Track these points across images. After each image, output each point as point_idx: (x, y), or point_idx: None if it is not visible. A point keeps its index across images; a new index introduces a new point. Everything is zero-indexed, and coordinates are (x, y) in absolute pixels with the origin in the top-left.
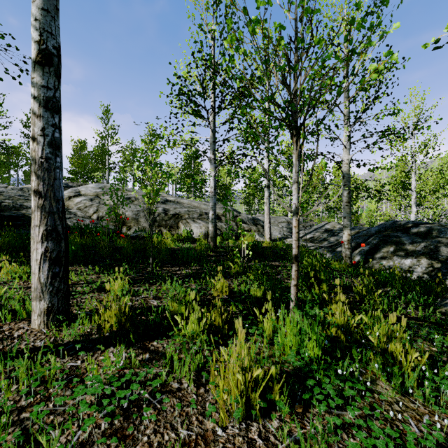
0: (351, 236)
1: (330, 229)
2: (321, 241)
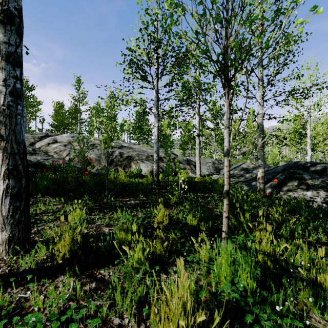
0: (264, 174)
1: (246, 168)
2: (239, 176)
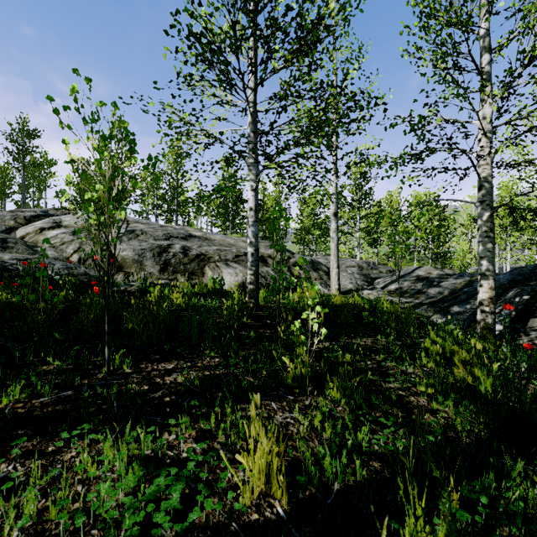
0: (494, 292)
1: (425, 277)
2: (415, 294)
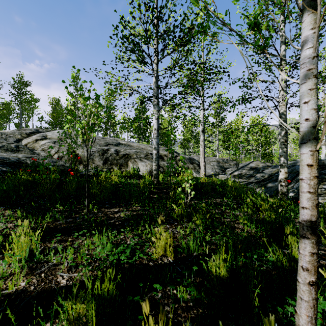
0: (287, 174)
1: (255, 167)
2: (248, 177)
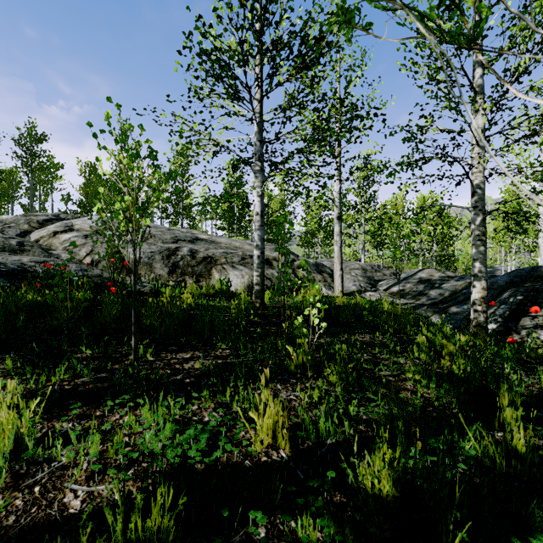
0: (486, 292)
1: (427, 279)
2: (416, 295)
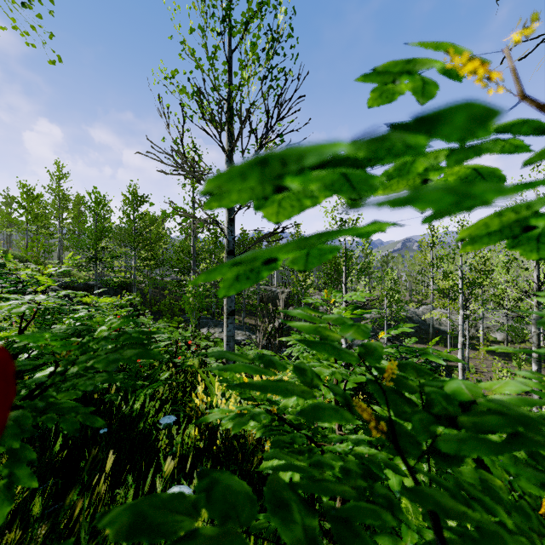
0: None
1: None
2: None
